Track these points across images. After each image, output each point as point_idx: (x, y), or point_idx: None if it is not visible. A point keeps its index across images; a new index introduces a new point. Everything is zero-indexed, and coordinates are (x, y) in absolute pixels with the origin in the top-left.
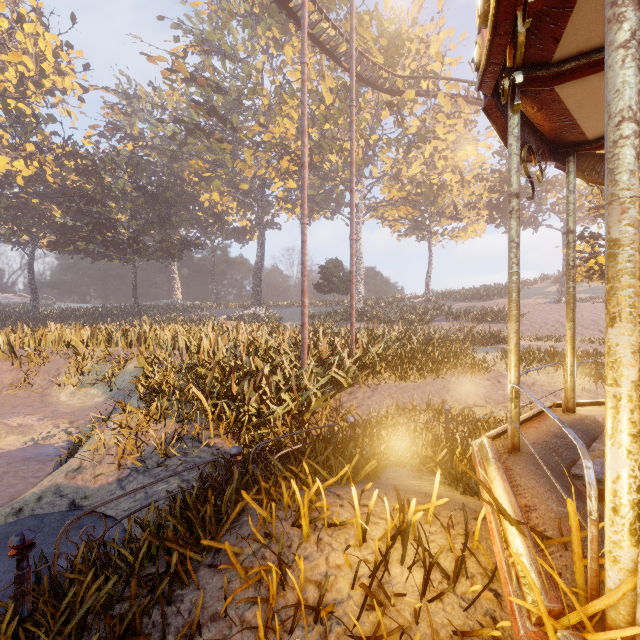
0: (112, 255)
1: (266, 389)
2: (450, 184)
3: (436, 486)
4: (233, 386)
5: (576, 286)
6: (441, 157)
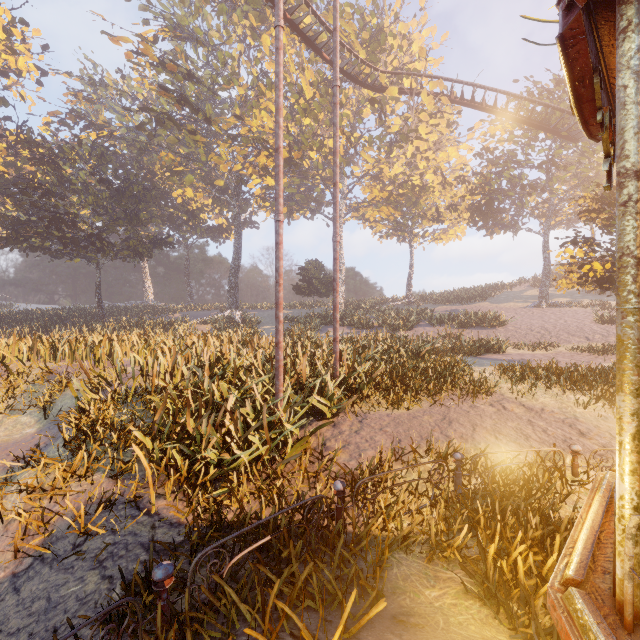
0: (73, 253)
1: (231, 426)
2: (432, 185)
3: None
4: (189, 423)
5: (554, 290)
6: (423, 158)
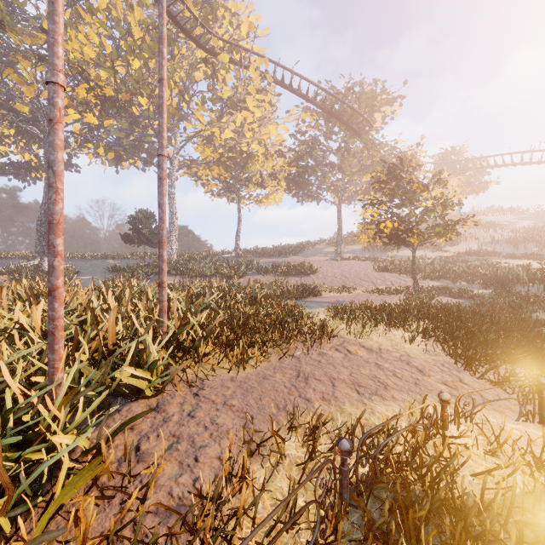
0: None
1: None
2: (257, 154)
3: None
4: None
5: (343, 248)
6: (250, 129)
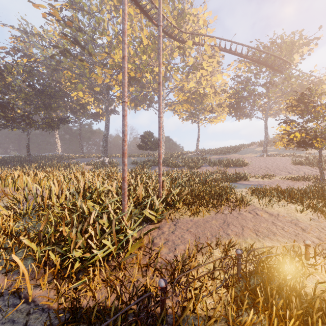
0: (13, 125)
1: (92, 232)
2: (209, 94)
3: None
4: (64, 230)
5: (269, 148)
6: (205, 79)
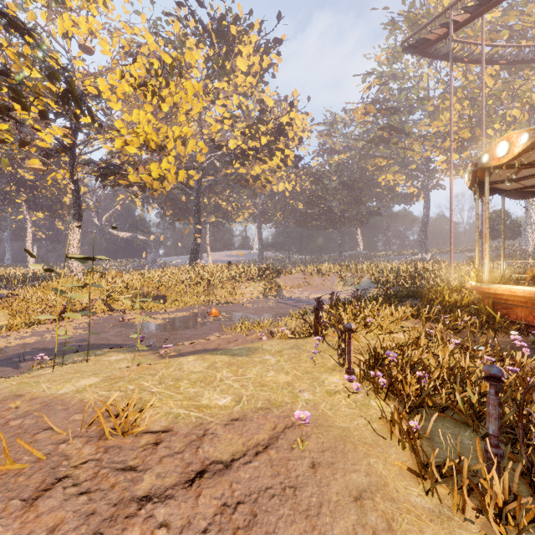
0: (327, 226)
1: (432, 283)
2: None
3: None
4: (417, 282)
5: None
6: None
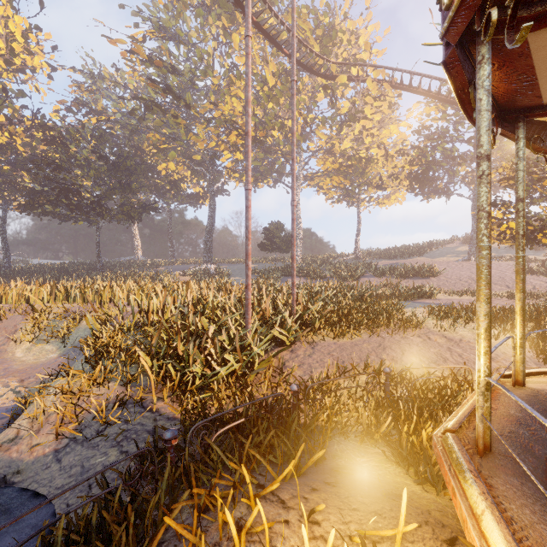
0: (77, 217)
1: (211, 349)
2: (376, 158)
3: (403, 509)
4: (179, 346)
5: None
6: (368, 134)
